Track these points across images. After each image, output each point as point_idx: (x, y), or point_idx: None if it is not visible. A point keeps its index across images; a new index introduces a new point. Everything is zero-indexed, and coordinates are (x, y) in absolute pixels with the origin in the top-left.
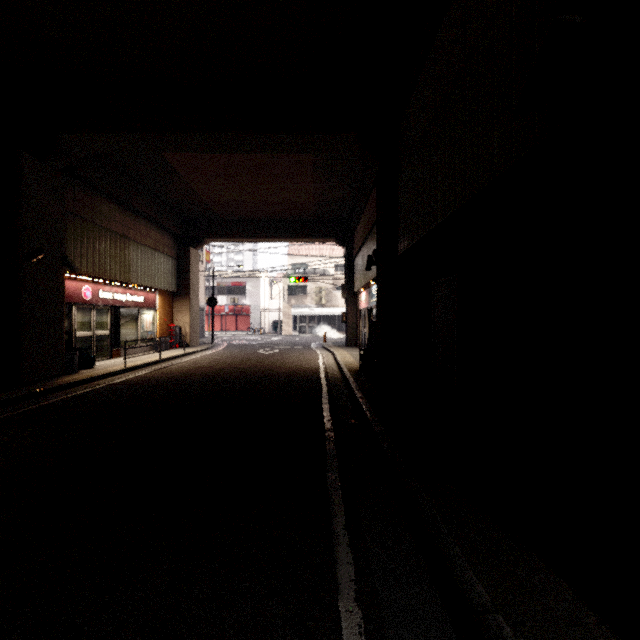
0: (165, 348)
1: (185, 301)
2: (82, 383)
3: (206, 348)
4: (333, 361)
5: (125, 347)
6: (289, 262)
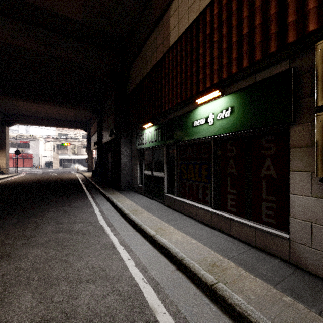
0: None
1: (2, 152)
2: None
3: (17, 174)
4: (82, 176)
5: None
6: (56, 132)
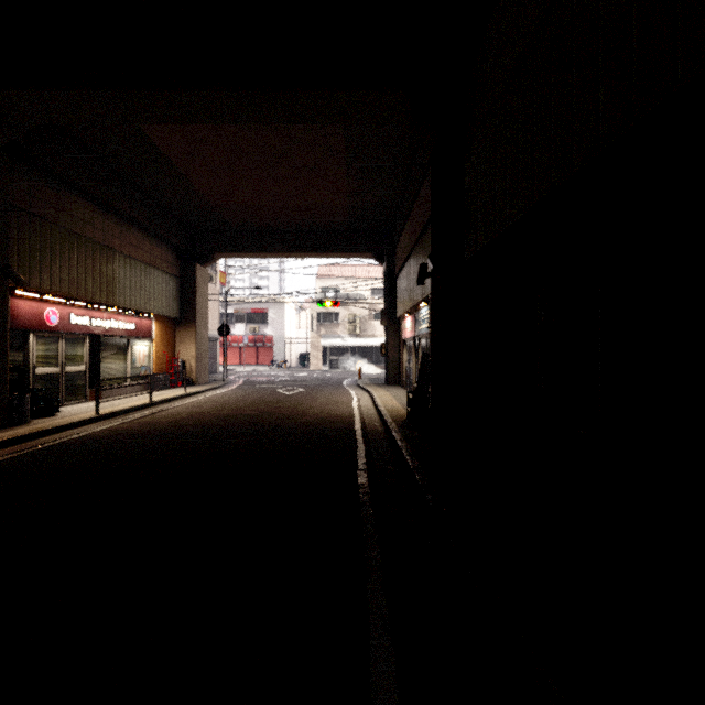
0: (163, 387)
1: (190, 329)
2: (22, 440)
3: (215, 387)
4: (371, 405)
5: (97, 388)
6: (318, 286)
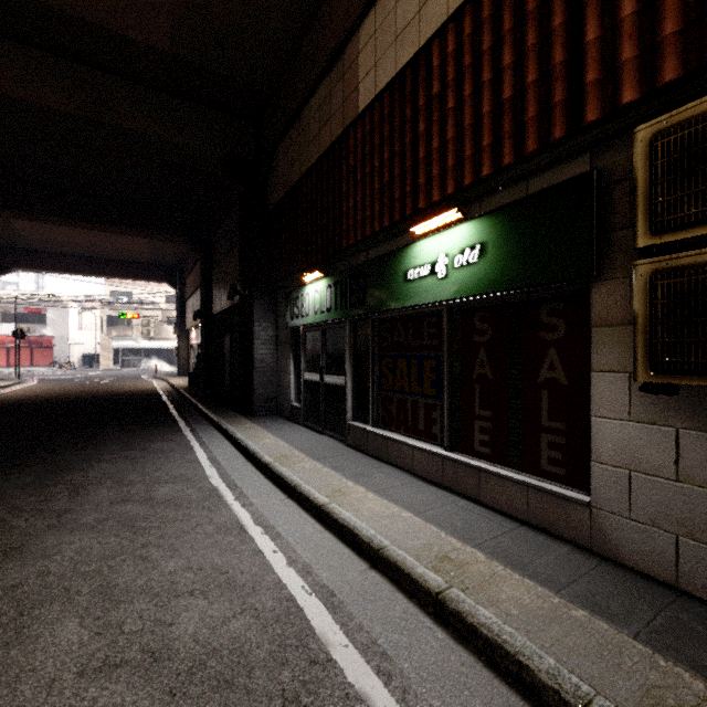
0: None
1: None
2: None
3: (18, 382)
4: (167, 385)
5: None
6: (107, 289)
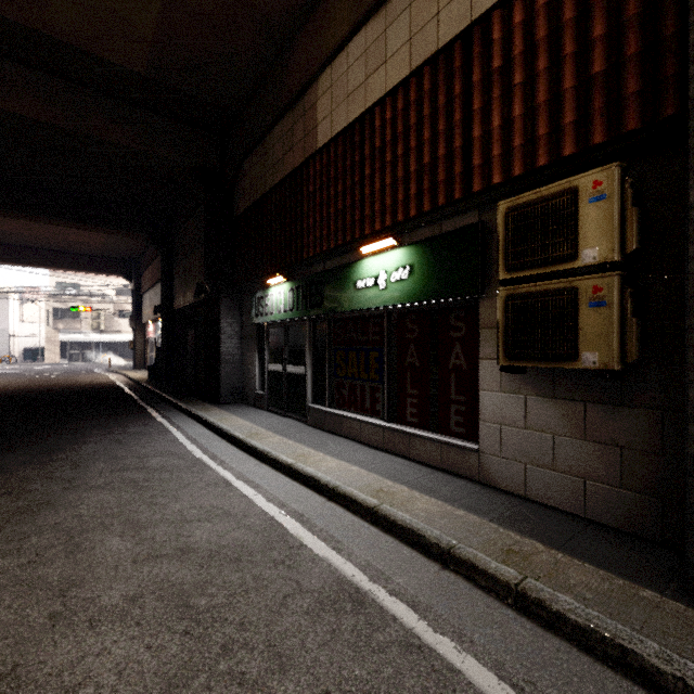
0: None
1: None
2: None
3: None
4: (125, 378)
5: None
6: (53, 280)
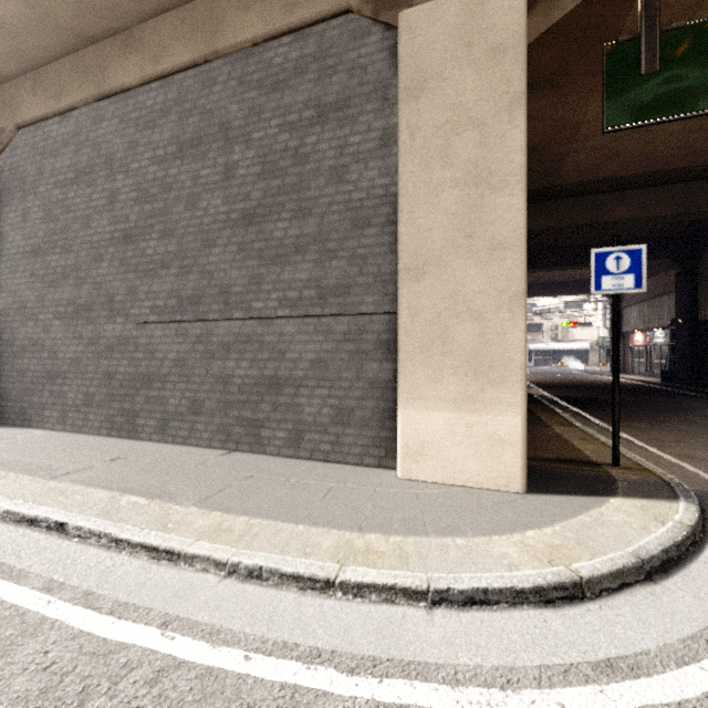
0: None
1: None
2: None
3: None
4: (625, 380)
5: None
6: None
